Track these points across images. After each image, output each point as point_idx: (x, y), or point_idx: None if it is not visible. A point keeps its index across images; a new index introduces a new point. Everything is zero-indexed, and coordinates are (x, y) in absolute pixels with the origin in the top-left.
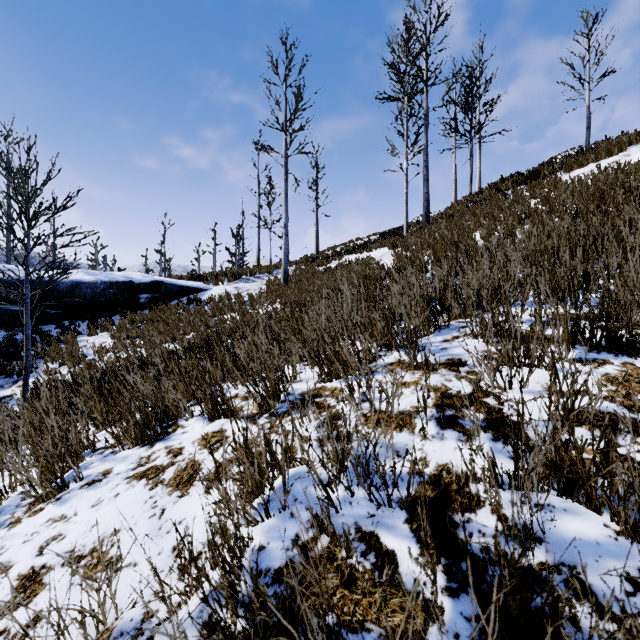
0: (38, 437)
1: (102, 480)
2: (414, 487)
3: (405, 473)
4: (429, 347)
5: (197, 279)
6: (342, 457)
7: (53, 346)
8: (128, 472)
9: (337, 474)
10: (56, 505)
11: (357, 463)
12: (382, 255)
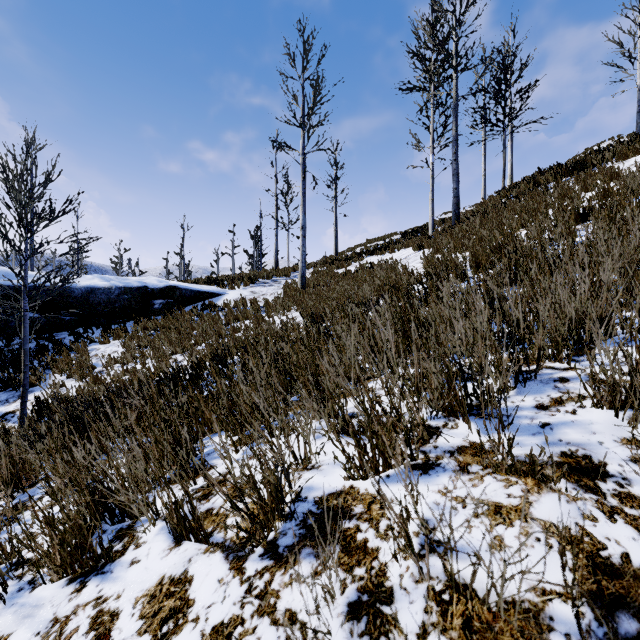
0: None
1: None
2: None
3: None
4: (517, 418)
5: (213, 283)
6: None
7: (63, 356)
8: None
9: None
10: None
11: None
12: (407, 257)
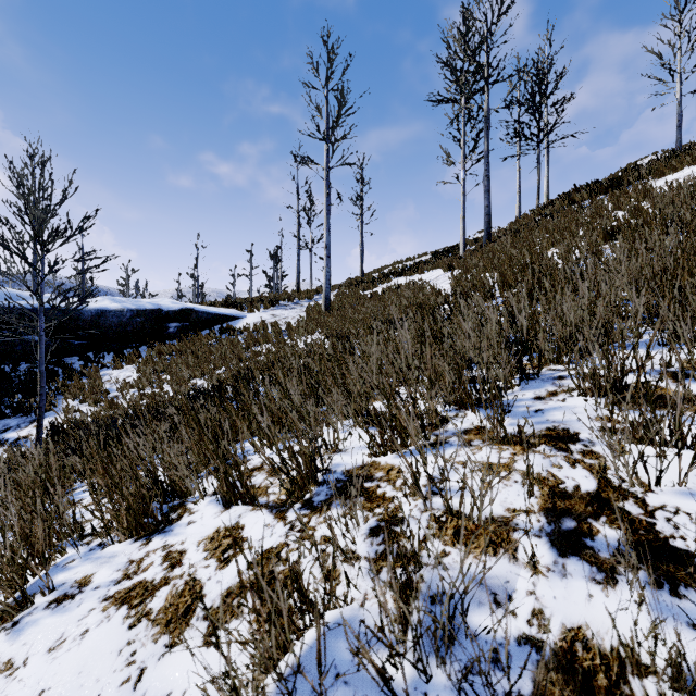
0: (0, 529)
1: (75, 597)
2: (531, 673)
3: (512, 640)
4: (517, 407)
5: (231, 306)
6: (408, 598)
7: (74, 381)
8: (109, 587)
9: (402, 635)
10: (8, 636)
11: (435, 625)
12: (436, 278)
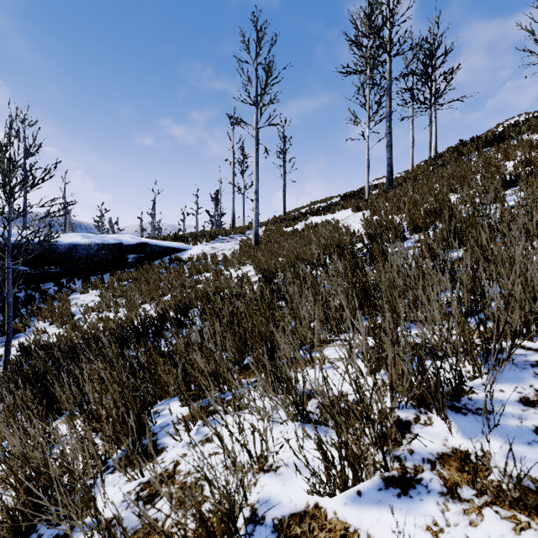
0: None
1: None
2: None
3: None
4: (502, 417)
5: (179, 240)
6: None
7: (47, 305)
8: None
9: None
10: None
11: None
12: (346, 217)
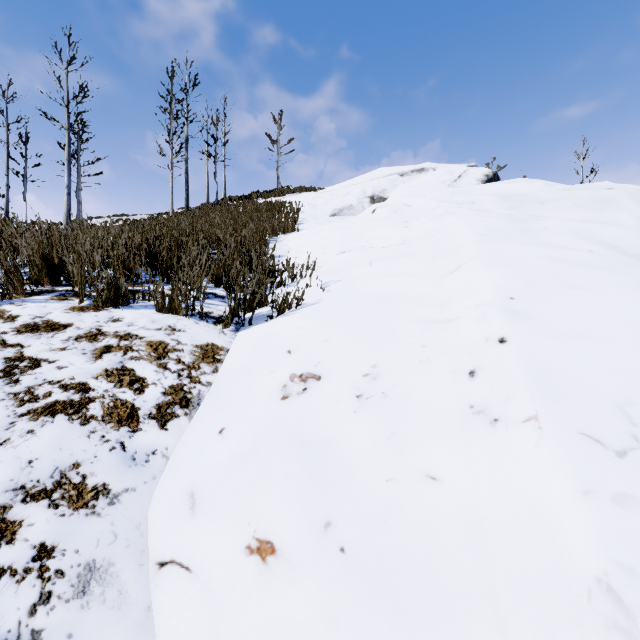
0: None
1: None
2: None
3: None
4: None
5: None
6: None
7: None
8: None
9: None
10: None
11: None
12: None
